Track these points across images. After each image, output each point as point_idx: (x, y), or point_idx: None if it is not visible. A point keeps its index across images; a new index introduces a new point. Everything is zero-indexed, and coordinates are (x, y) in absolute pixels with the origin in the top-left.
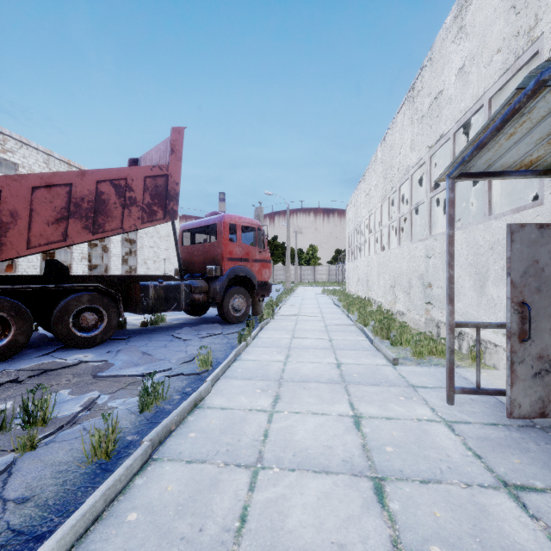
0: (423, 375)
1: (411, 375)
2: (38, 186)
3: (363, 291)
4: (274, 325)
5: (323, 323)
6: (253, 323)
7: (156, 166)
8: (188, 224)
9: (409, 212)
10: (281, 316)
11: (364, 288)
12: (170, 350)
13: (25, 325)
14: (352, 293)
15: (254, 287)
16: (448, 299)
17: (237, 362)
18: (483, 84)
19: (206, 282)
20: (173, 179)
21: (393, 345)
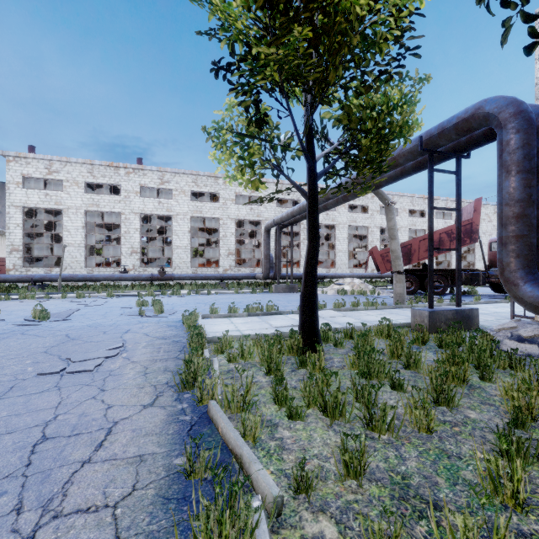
0: None
1: None
2: (421, 240)
3: None
4: None
5: None
6: None
7: (465, 220)
8: (493, 239)
9: None
10: None
11: None
12: (469, 299)
13: (417, 284)
14: None
15: None
16: None
17: (495, 303)
18: None
19: None
20: (475, 224)
21: None
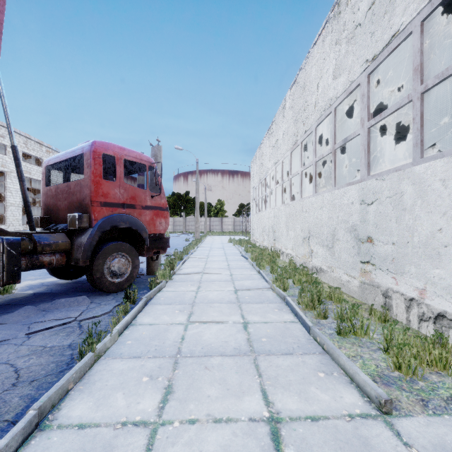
0: None
1: None
2: None
3: (269, 241)
4: (168, 293)
5: (232, 285)
6: (135, 295)
7: None
8: (53, 157)
9: (331, 152)
10: (182, 275)
11: (270, 239)
12: None
13: None
14: (257, 242)
15: (144, 242)
16: None
17: (30, 443)
18: None
19: (67, 237)
20: None
21: (340, 335)
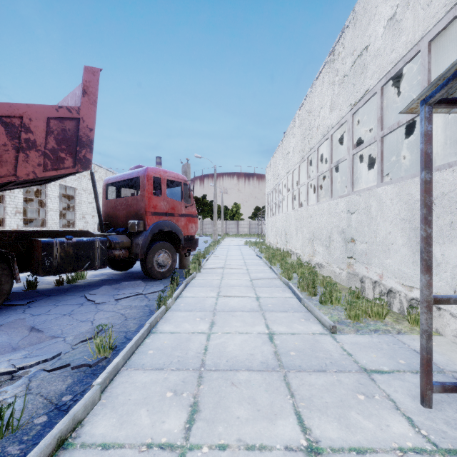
0: (369, 349)
1: (356, 350)
2: None
3: (282, 243)
4: (199, 280)
5: (248, 276)
6: (178, 279)
7: (63, 107)
8: (112, 177)
9: (329, 170)
10: (207, 269)
11: (282, 241)
12: (72, 320)
13: None
14: (271, 244)
15: (180, 242)
16: (425, 266)
17: (150, 336)
18: (421, 27)
19: (128, 237)
20: (86, 124)
21: (322, 304)
